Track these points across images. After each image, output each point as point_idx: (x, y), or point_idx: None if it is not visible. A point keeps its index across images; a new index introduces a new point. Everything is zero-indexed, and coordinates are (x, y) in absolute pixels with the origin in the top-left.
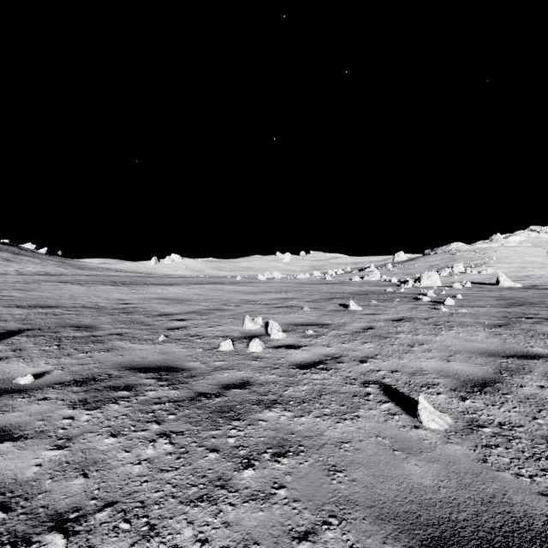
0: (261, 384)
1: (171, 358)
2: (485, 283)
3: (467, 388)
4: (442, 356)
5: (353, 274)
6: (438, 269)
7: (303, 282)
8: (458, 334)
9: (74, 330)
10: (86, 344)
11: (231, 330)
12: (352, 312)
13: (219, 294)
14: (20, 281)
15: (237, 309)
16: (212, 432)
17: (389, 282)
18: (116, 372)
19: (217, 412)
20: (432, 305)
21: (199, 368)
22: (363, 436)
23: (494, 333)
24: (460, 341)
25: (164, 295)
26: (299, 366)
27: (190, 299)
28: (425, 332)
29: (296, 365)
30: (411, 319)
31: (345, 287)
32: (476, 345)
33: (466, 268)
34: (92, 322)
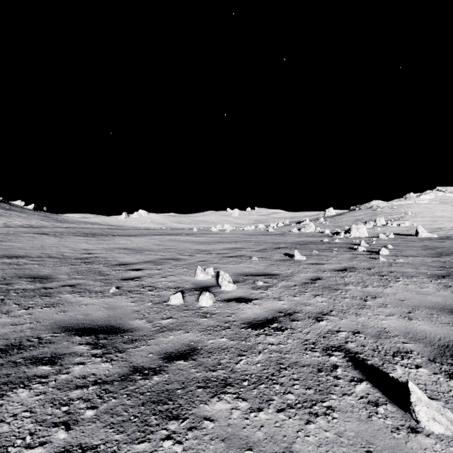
0: (210, 353)
1: (116, 314)
2: (405, 234)
3: (447, 358)
4: (401, 313)
5: (291, 226)
6: (363, 222)
7: (250, 233)
8: (407, 286)
9: (27, 282)
10: (32, 298)
11: (183, 280)
12: (297, 262)
13: (176, 245)
14: (3, 232)
15: (191, 259)
16: (138, 447)
17: (323, 234)
18: (48, 336)
19: (151, 402)
20: (369, 254)
21: (143, 328)
22: (348, 452)
23: (442, 285)
24: (412, 294)
25: (127, 245)
26: (251, 325)
27: (149, 249)
28: (374, 283)
29: (248, 323)
30: (355, 269)
31: (286, 237)
32: (431, 299)
33: (386, 221)
34: (51, 272)
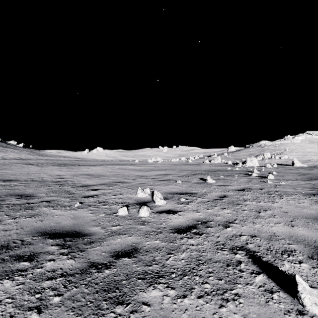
0: (147, 251)
1: (79, 223)
2: (284, 164)
3: None
4: (285, 221)
5: (204, 159)
6: (255, 156)
7: (175, 163)
8: (288, 201)
9: (16, 199)
10: (18, 211)
11: (128, 197)
12: (209, 184)
13: (123, 172)
14: (1, 163)
15: (133, 182)
16: None
17: (226, 164)
18: (29, 239)
19: (103, 291)
20: (260, 179)
21: (99, 233)
22: None
23: (314, 201)
24: (292, 207)
25: (88, 172)
26: (177, 231)
27: (104, 175)
28: (264, 200)
29: (175, 229)
30: (250, 189)
31: (201, 167)
32: (306, 211)
33: (271, 155)
34: (33, 191)
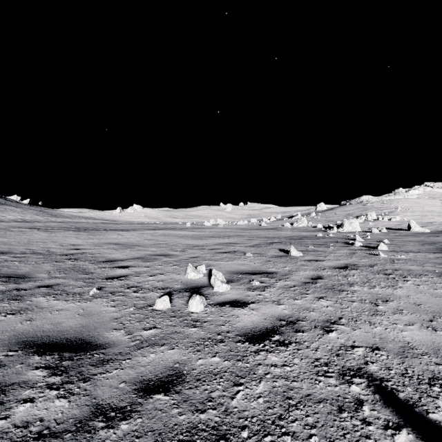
0: (198, 380)
1: (91, 323)
2: (397, 229)
3: None
4: (421, 321)
5: (283, 221)
6: (354, 217)
7: (243, 227)
8: (418, 286)
9: (0, 282)
10: None
11: (173, 279)
12: (294, 258)
13: (168, 239)
14: None
15: (182, 255)
16: None
17: (315, 228)
18: (1, 355)
19: None
20: (367, 250)
21: (120, 343)
22: None
23: None
24: (427, 296)
25: (117, 240)
26: (248, 338)
27: (140, 244)
28: (381, 284)
29: (245, 335)
30: (356, 267)
31: (279, 232)
32: None
33: (377, 216)
34: (30, 270)
